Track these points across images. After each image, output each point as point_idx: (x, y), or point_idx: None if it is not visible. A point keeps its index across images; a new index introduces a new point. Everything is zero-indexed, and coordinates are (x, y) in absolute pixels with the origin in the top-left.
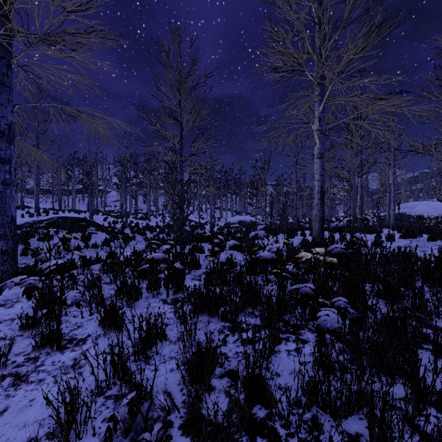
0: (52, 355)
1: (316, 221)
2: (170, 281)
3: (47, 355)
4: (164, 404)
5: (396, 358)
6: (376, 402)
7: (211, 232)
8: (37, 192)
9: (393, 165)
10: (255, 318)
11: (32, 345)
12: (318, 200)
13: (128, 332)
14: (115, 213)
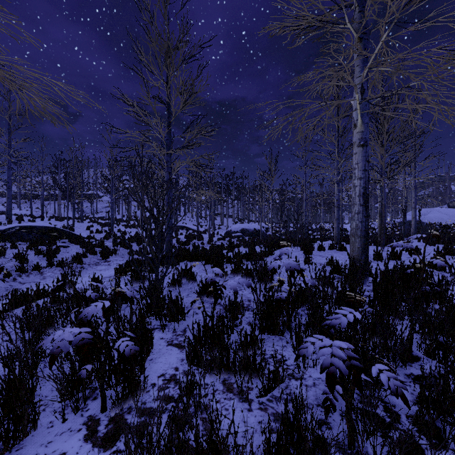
0: None
1: (357, 237)
2: (113, 372)
3: None
4: None
5: None
6: None
7: (210, 242)
8: (9, 196)
9: (414, 167)
10: None
11: None
12: (360, 207)
13: None
14: (105, 220)
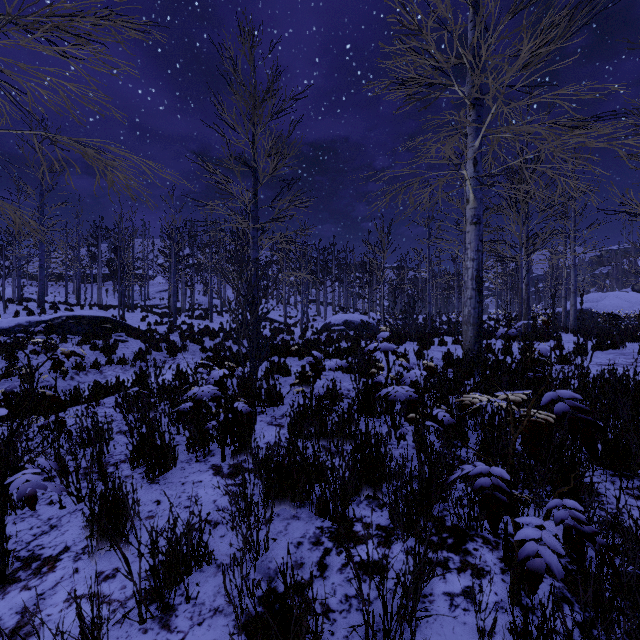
0: None
1: (469, 324)
2: (229, 432)
3: None
4: None
5: None
6: None
7: (303, 338)
8: (41, 278)
9: (573, 238)
10: (378, 509)
11: None
12: (473, 291)
13: (126, 563)
14: (161, 310)
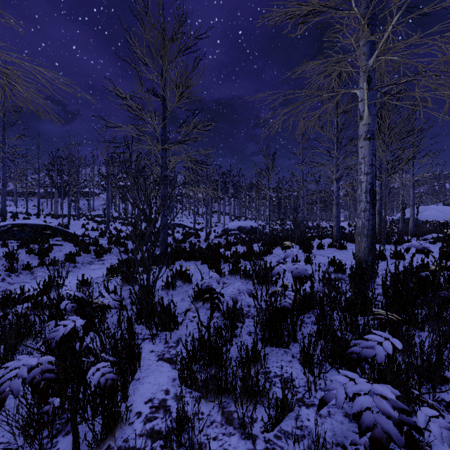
0: None
1: (363, 236)
2: (89, 402)
3: None
4: None
5: None
6: None
7: (207, 240)
8: (3, 193)
9: (412, 164)
10: None
11: None
12: (367, 204)
13: None
14: (101, 218)
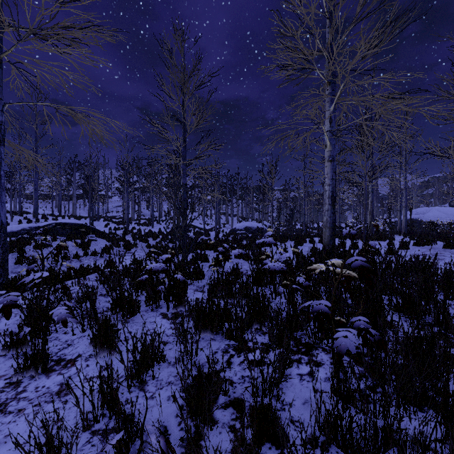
0: (36, 379)
1: (327, 228)
2: (171, 293)
3: (31, 379)
4: (157, 447)
5: (424, 386)
6: (408, 446)
7: (216, 239)
8: (36, 197)
9: (405, 169)
10: (263, 335)
11: (13, 368)
12: (329, 206)
13: (121, 355)
14: (117, 219)
